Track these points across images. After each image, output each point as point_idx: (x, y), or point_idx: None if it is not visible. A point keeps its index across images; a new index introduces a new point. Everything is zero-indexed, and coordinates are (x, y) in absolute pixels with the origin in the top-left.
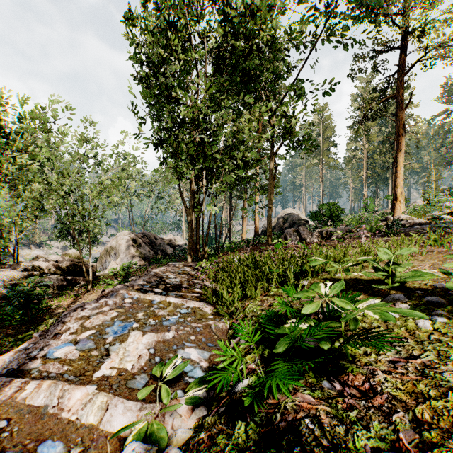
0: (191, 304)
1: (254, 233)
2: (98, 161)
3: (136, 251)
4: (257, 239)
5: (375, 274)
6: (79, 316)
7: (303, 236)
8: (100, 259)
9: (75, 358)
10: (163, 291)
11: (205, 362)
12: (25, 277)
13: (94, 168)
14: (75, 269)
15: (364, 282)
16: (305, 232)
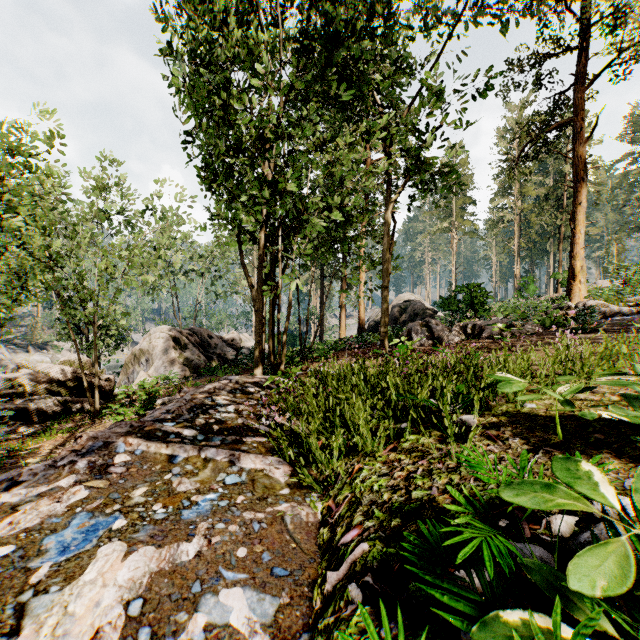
0: (248, 463)
1: (358, 329)
2: (124, 220)
3: (179, 356)
4: (364, 338)
5: None
6: None
7: (436, 333)
8: (124, 368)
9: None
10: (200, 433)
11: (264, 636)
12: None
13: (119, 232)
14: (79, 385)
15: (597, 426)
16: (439, 327)
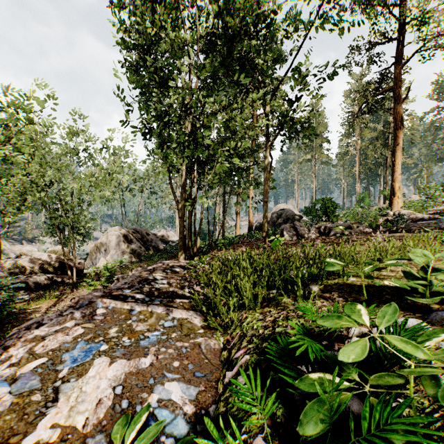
0: (177, 314)
1: (248, 229)
2: (89, 155)
3: (127, 247)
4: (252, 235)
5: (410, 284)
6: (31, 337)
7: (300, 232)
8: (90, 255)
9: (3, 409)
10: (147, 296)
11: (191, 406)
12: (4, 275)
13: (85, 163)
14: (61, 266)
15: (388, 290)
16: (302, 228)
